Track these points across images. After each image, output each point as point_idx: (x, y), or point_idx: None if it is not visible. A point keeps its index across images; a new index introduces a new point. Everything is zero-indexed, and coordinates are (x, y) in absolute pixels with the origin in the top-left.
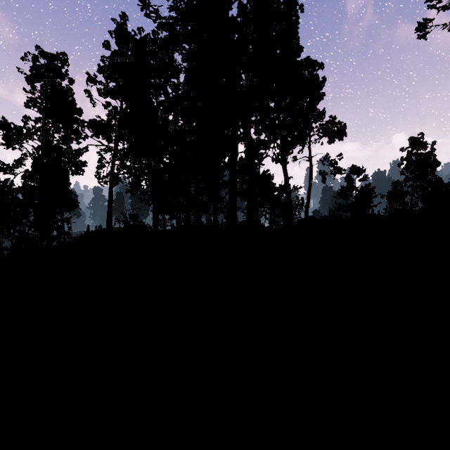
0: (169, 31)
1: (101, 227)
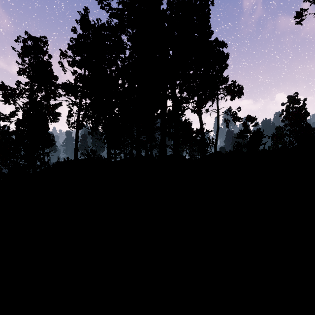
0: (117, 19)
1: (68, 158)
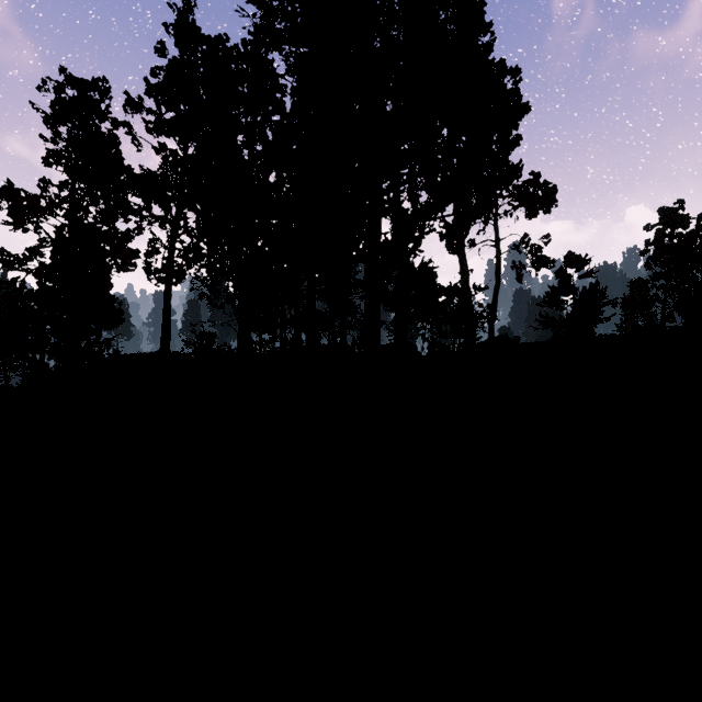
0: (258, 2)
1: (119, 352)
